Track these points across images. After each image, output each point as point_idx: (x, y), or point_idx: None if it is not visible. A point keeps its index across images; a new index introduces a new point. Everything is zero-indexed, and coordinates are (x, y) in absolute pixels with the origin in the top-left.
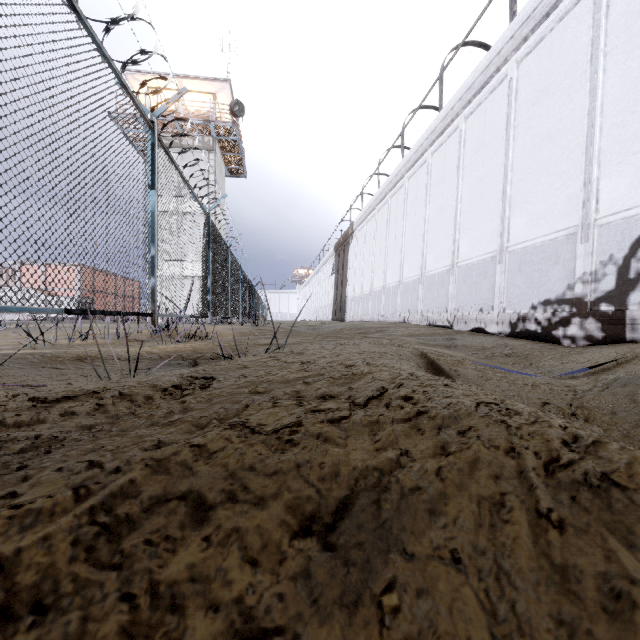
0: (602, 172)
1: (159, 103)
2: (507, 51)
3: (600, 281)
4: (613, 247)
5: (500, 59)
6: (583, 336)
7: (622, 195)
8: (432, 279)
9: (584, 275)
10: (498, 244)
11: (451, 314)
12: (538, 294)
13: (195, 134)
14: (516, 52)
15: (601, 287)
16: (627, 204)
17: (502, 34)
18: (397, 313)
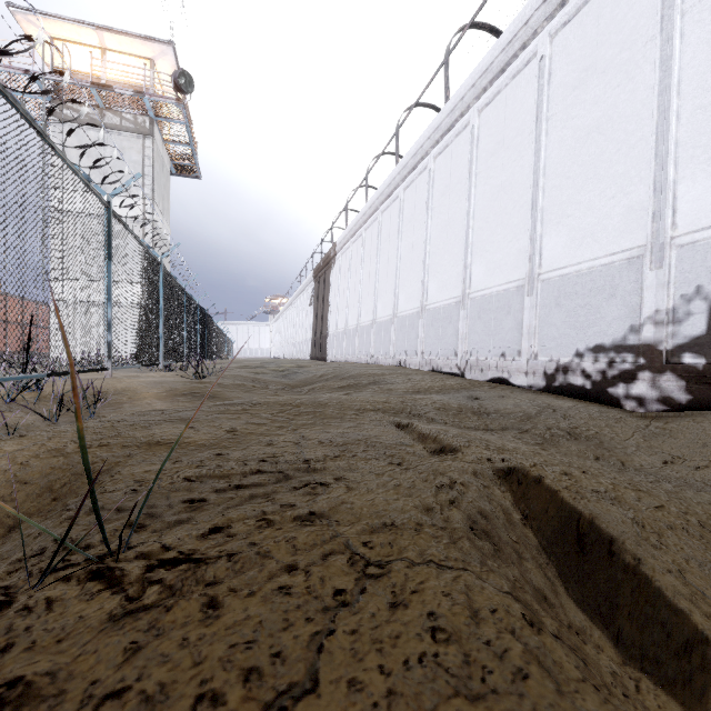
0: (681, 173)
1: None
2: (538, 20)
3: (682, 322)
4: (702, 275)
5: (528, 31)
6: (656, 397)
7: None
8: (436, 313)
9: (657, 313)
10: (527, 270)
11: (462, 358)
12: (585, 337)
13: (124, 110)
14: (549, 22)
15: (683, 331)
16: None
17: None
18: (391, 354)
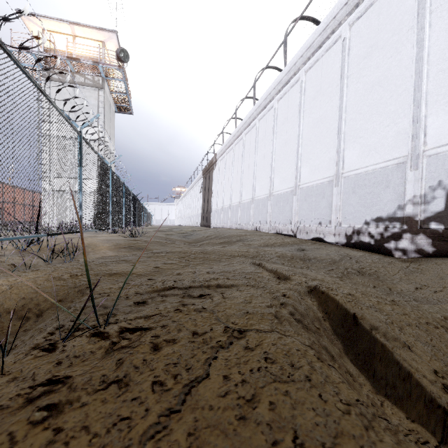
0: (429, 111)
1: None
2: (341, 16)
3: (429, 203)
4: (442, 174)
5: (335, 23)
6: (414, 249)
7: None
8: (278, 197)
9: (414, 198)
10: (334, 171)
11: (295, 225)
12: (371, 212)
13: (86, 73)
14: (349, 17)
15: (430, 208)
16: None
17: (338, 1)
18: (250, 223)
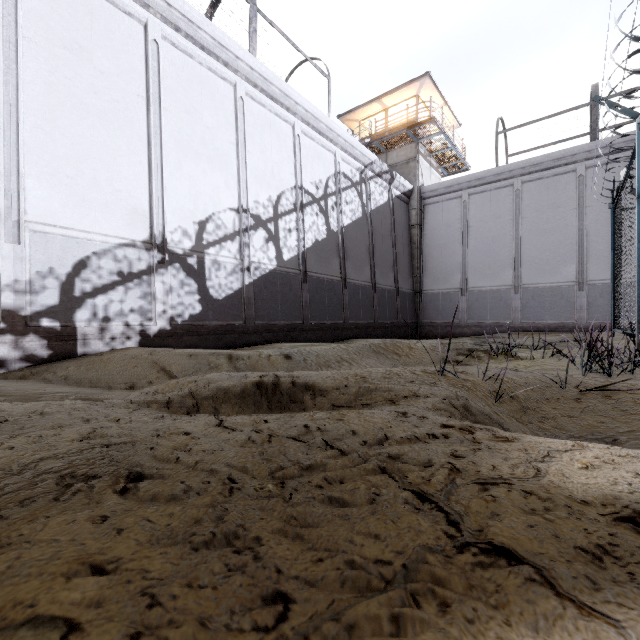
0: (28, 169)
1: None
2: None
3: (40, 293)
4: (54, 260)
5: None
6: (20, 357)
7: (57, 210)
8: None
9: (18, 283)
10: None
11: None
12: None
13: None
14: None
15: (41, 300)
16: (64, 222)
17: None
18: None
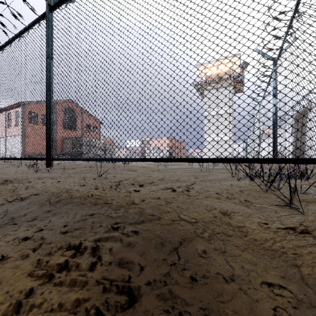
0: None
1: (255, 95)
2: None
3: None
4: None
5: None
6: None
7: None
8: None
9: None
10: None
11: None
12: None
13: (223, 81)
14: None
15: None
16: None
17: None
18: None
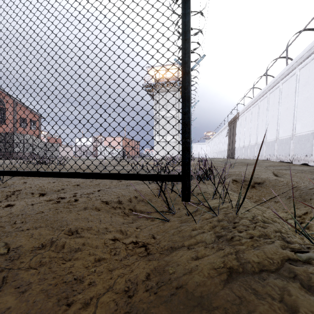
0: None
1: None
2: None
3: None
4: None
5: None
6: None
7: None
8: (282, 141)
9: None
10: None
11: (291, 157)
12: None
13: (171, 86)
14: None
15: None
16: None
17: None
18: (263, 155)
